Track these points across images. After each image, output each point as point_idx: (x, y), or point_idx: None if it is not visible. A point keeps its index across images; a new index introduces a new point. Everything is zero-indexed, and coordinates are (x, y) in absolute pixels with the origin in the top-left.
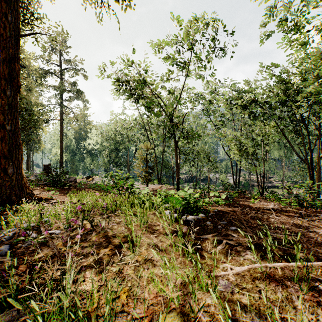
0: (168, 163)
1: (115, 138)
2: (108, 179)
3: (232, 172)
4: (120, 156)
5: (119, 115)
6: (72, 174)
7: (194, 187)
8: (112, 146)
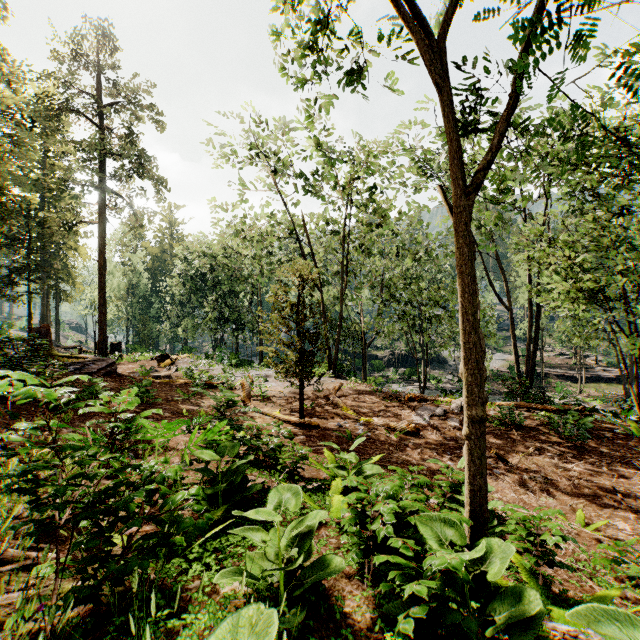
0: (352, 323)
1: (231, 267)
2: (208, 362)
3: (514, 346)
4: (243, 308)
5: (233, 205)
6: (138, 348)
7: (410, 378)
8: (226, 286)
